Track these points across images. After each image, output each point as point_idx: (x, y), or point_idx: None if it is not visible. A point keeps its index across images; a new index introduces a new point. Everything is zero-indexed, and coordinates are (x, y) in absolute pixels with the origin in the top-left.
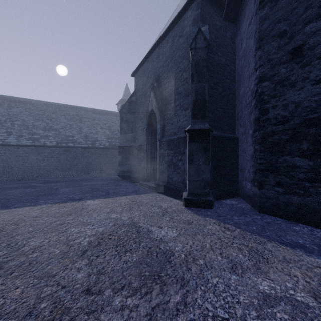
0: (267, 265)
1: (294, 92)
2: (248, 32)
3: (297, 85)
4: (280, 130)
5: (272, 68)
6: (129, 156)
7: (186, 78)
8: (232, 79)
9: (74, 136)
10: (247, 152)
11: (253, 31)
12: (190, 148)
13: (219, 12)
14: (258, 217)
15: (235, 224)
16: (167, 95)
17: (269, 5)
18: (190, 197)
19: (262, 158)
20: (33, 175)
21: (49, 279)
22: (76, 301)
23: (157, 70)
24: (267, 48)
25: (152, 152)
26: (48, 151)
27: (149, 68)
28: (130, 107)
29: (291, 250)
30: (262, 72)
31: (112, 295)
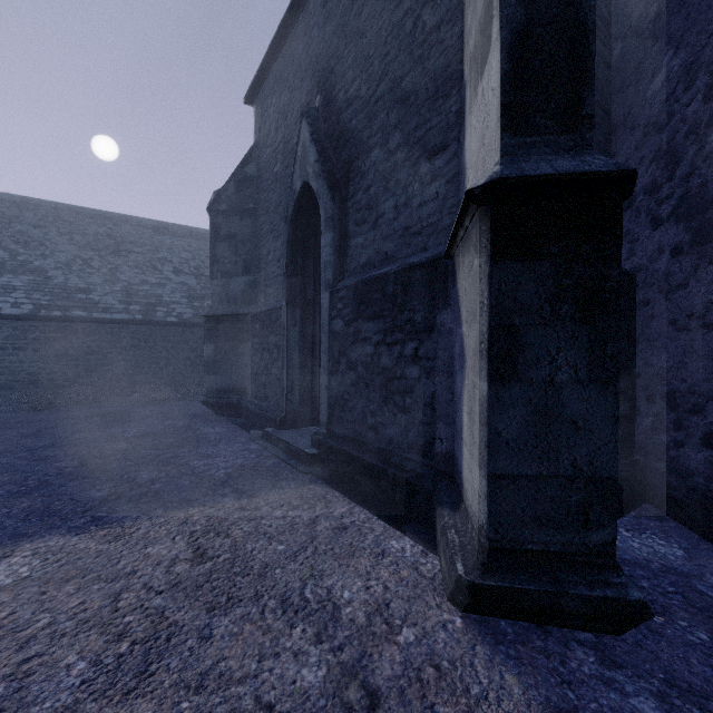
0: None
1: None
2: None
3: None
4: None
5: None
6: (238, 344)
7: (436, 26)
8: (604, 54)
9: (94, 289)
10: None
11: None
12: (501, 293)
13: None
14: None
15: None
16: (356, 123)
17: None
18: (505, 581)
19: None
20: None
21: None
22: None
23: (322, 52)
24: None
25: (306, 332)
26: (6, 331)
27: (295, 57)
28: (241, 194)
29: None
30: None
31: None
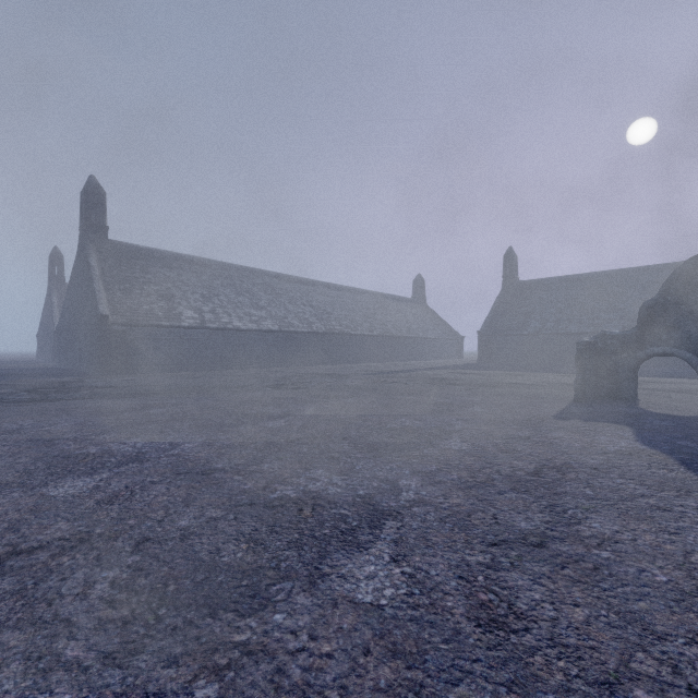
0: None
1: None
2: None
3: None
4: None
5: None
6: None
7: None
8: None
9: None
10: None
11: None
12: None
13: None
14: None
15: None
16: None
17: None
18: None
19: None
20: None
21: None
22: None
23: None
24: None
25: None
26: None
27: None
28: None
29: None
30: None
31: None
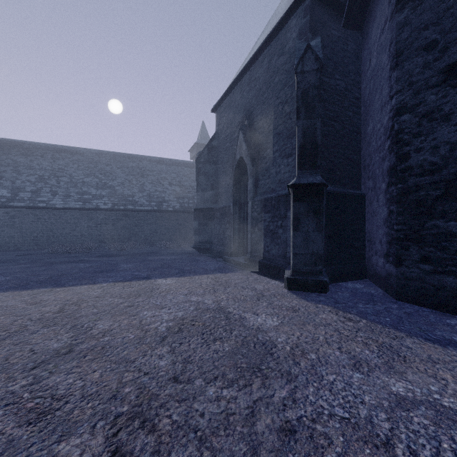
0: (403, 364)
1: (448, 127)
2: (380, 44)
3: (452, 117)
4: (427, 183)
5: (415, 95)
6: (209, 221)
7: (289, 113)
8: (357, 111)
9: (135, 195)
10: (377, 214)
11: (386, 42)
12: (295, 210)
13: (337, 17)
14: (394, 306)
15: (360, 314)
16: (262, 137)
17: (410, 5)
18: (295, 277)
19: (400, 222)
20: (85, 247)
21: (129, 364)
22: (163, 388)
23: (248, 103)
24: (408, 66)
25: (241, 216)
26: (102, 216)
27: (236, 100)
28: (210, 154)
29: (440, 348)
30: (399, 101)
31: (204, 385)
